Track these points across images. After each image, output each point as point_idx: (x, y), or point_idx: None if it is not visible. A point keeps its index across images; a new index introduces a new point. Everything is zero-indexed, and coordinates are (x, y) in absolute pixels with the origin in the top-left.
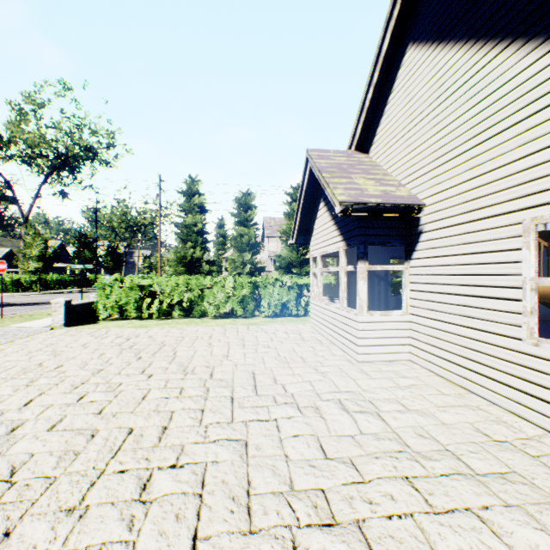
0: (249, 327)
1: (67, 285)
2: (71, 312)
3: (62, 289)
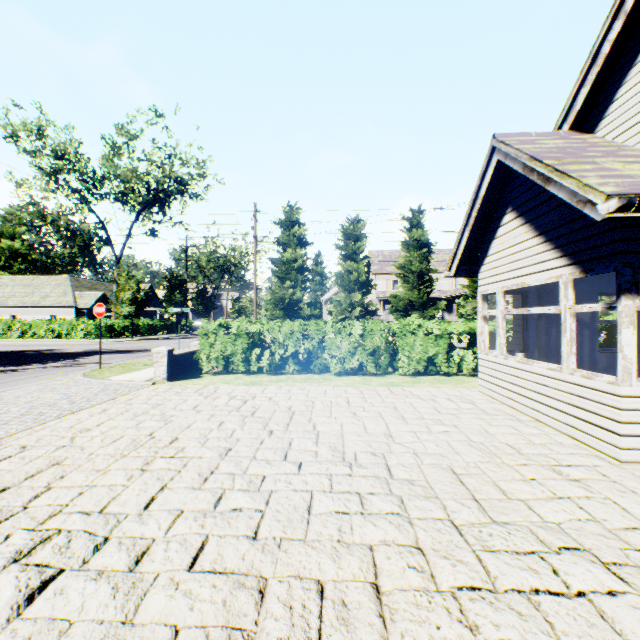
0: (392, 390)
1: (157, 331)
2: (173, 363)
3: (152, 335)
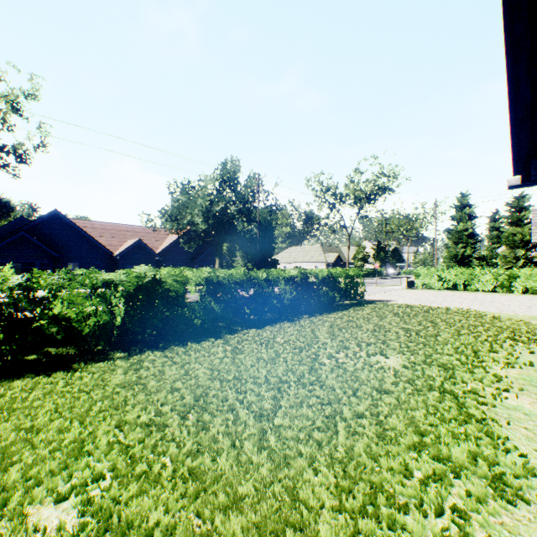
0: (500, 295)
1: (368, 275)
2: (407, 284)
3: (366, 277)
